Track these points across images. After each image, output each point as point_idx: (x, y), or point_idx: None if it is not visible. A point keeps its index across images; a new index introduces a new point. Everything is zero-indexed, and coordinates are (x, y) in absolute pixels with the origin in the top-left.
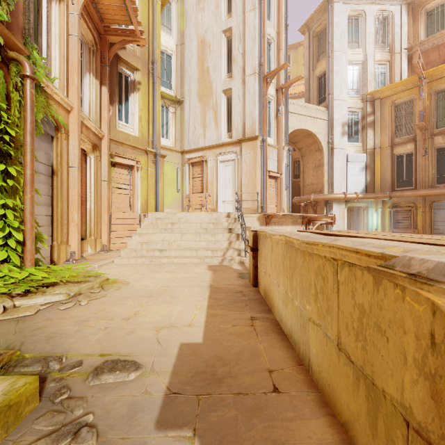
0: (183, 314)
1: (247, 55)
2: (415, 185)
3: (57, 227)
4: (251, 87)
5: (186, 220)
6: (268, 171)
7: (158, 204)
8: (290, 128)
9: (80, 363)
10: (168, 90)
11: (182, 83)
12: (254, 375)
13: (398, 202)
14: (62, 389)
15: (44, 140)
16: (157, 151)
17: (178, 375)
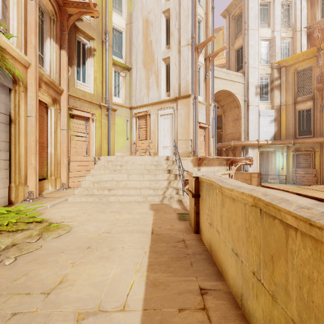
0: (119, 282)
1: (182, 30)
2: (313, 134)
3: (15, 169)
4: (185, 55)
5: (132, 162)
6: (198, 122)
7: (110, 149)
8: (215, 89)
9: None
10: (119, 59)
11: (130, 53)
12: None
13: (299, 147)
14: None
15: (1, 91)
16: (109, 105)
17: None
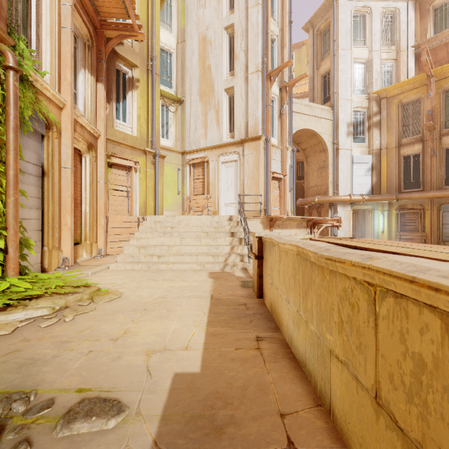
0: (180, 333)
1: (249, 53)
2: (423, 187)
3: (48, 231)
4: (254, 85)
5: (186, 223)
6: (271, 172)
7: (157, 207)
8: (294, 128)
9: (50, 403)
10: (168, 89)
11: (183, 81)
12: (263, 422)
13: (405, 204)
14: (20, 446)
15: (33, 138)
16: (156, 151)
17: (169, 422)
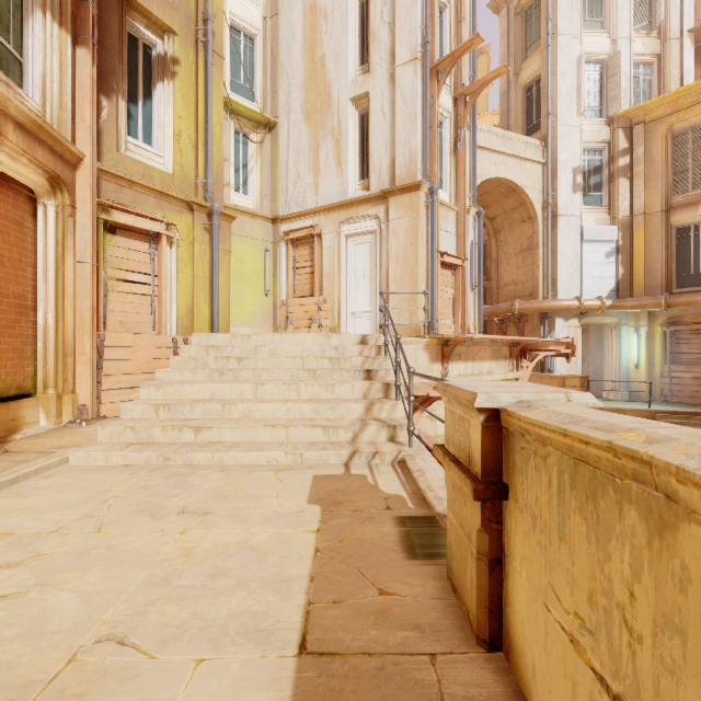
0: None
1: (399, 26)
2: None
3: None
4: (407, 87)
5: (272, 349)
6: (439, 253)
7: (215, 317)
8: (477, 176)
9: None
10: (248, 102)
11: (274, 88)
12: None
13: (679, 315)
14: None
15: None
16: (213, 204)
17: None
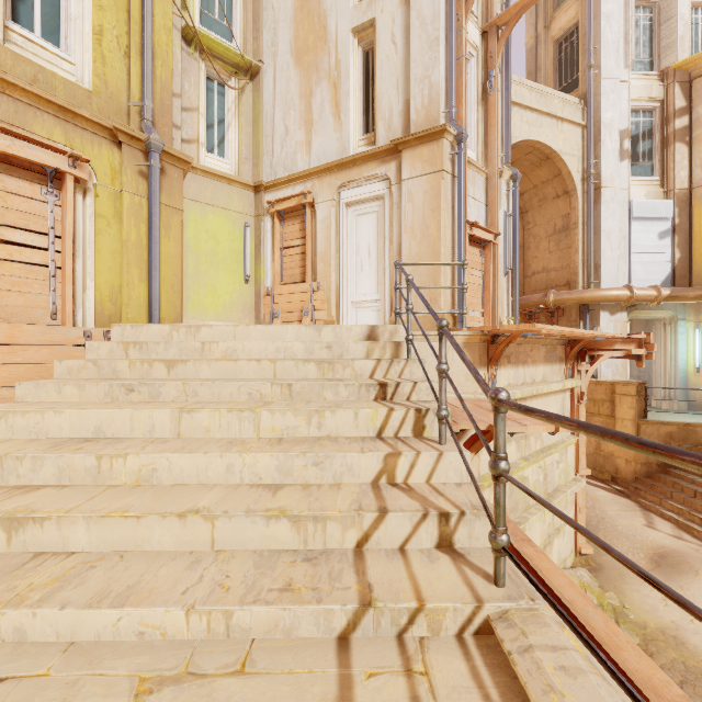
0: None
1: None
2: None
3: None
4: (426, 4)
5: (229, 348)
6: (467, 224)
7: (153, 301)
8: None
9: None
10: (224, 42)
11: (257, 26)
12: None
13: None
14: None
15: None
16: (150, 134)
17: None
